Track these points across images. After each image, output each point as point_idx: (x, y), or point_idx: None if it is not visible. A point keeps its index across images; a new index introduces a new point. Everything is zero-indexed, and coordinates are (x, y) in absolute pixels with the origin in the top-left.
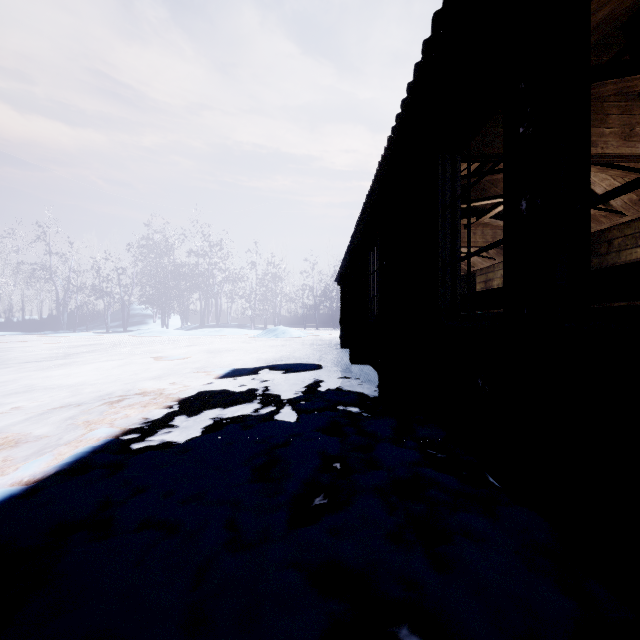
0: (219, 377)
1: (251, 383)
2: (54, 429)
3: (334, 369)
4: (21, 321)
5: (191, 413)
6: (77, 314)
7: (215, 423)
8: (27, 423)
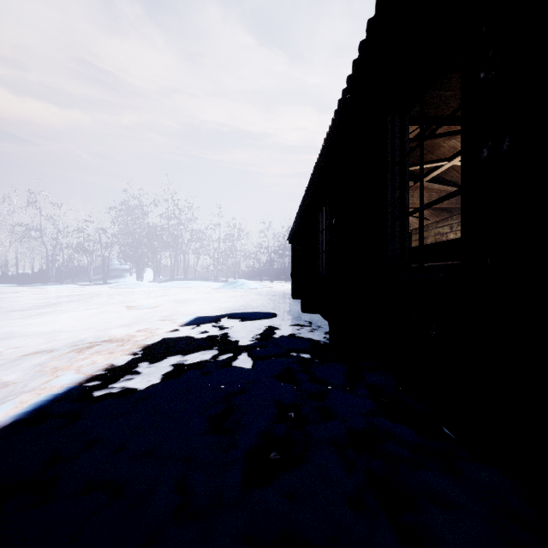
0: (183, 325)
1: (212, 330)
2: (22, 376)
3: (287, 317)
4: (16, 275)
5: (154, 359)
6: (64, 269)
7: (175, 370)
8: None
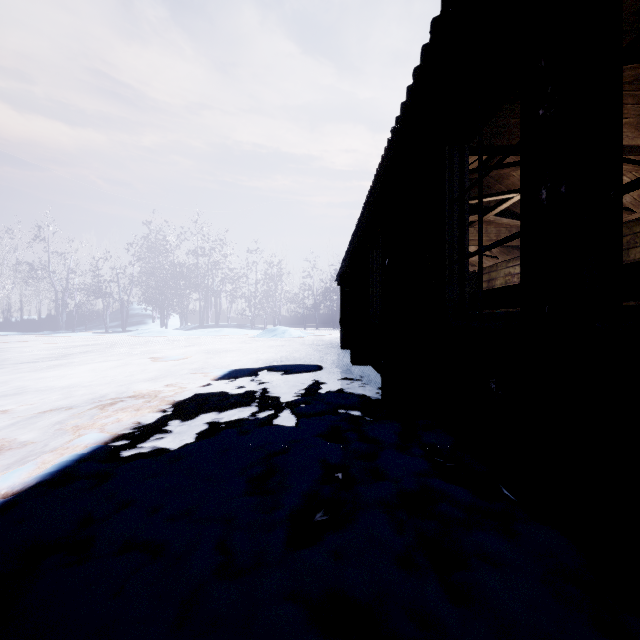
0: (217, 378)
1: (249, 385)
2: (41, 435)
3: (335, 370)
4: (20, 321)
5: (186, 417)
6: (76, 314)
7: (210, 428)
8: (13, 428)
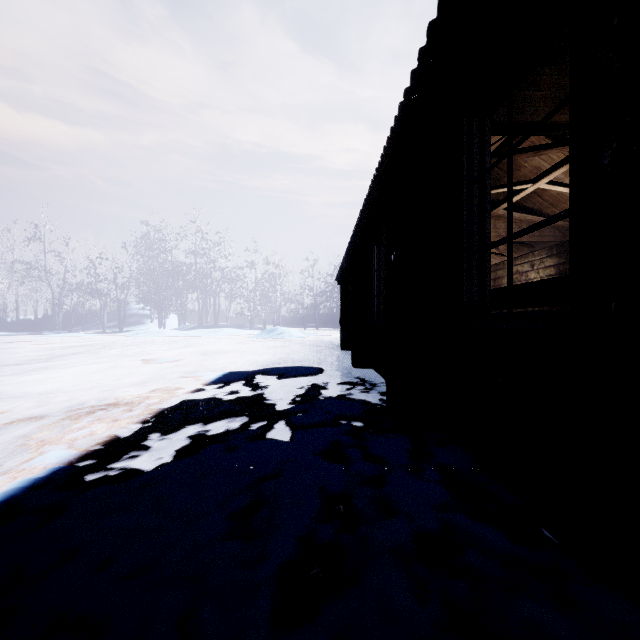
0: (208, 383)
1: (243, 390)
2: None
3: (335, 373)
4: (17, 321)
5: (168, 429)
6: (72, 314)
7: (193, 443)
8: None
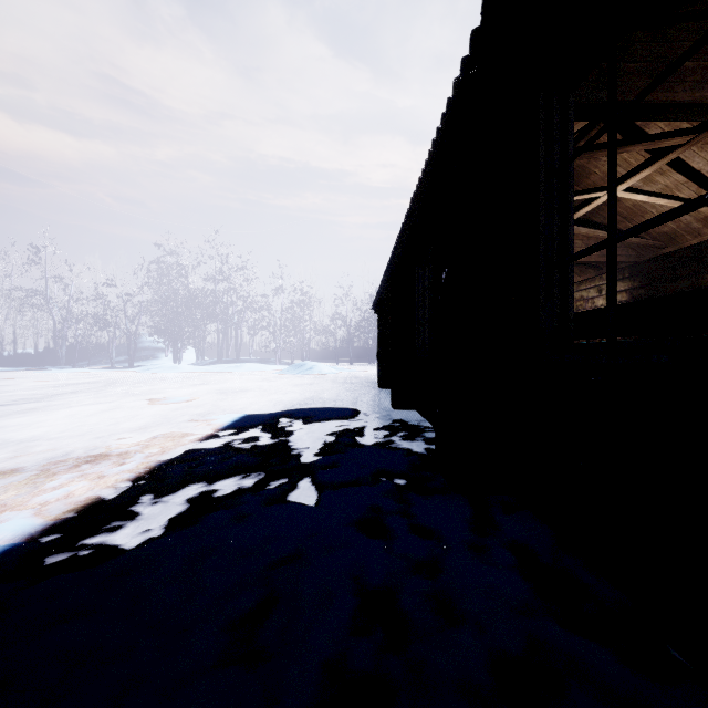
0: (222, 428)
1: (262, 437)
2: None
3: (371, 416)
4: (16, 355)
5: (164, 489)
6: (77, 347)
7: (194, 509)
8: None
